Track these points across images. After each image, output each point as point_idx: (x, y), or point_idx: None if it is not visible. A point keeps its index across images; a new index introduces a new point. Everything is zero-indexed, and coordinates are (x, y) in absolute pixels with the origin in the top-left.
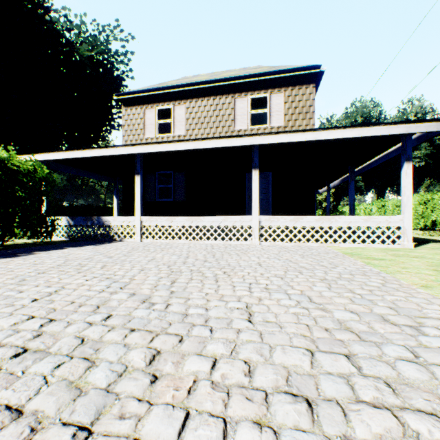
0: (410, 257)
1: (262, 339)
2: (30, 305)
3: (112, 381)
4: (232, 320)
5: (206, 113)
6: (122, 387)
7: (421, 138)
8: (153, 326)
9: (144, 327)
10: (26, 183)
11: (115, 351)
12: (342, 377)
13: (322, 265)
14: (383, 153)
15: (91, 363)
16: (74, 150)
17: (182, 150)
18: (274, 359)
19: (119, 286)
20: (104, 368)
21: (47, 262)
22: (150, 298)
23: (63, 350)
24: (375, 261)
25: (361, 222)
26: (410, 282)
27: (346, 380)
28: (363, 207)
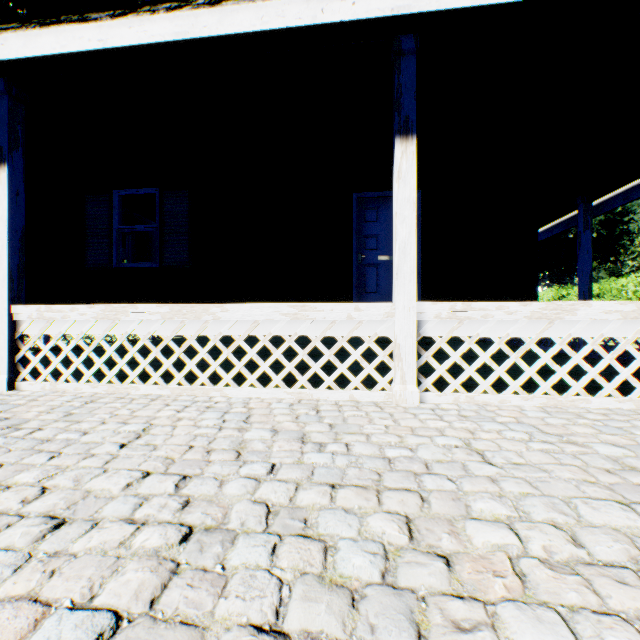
0: None
1: None
2: None
3: None
4: None
5: None
6: None
7: None
8: None
9: None
10: None
11: None
12: None
13: None
14: None
15: None
16: None
17: (134, 49)
18: None
19: None
20: None
21: None
22: None
23: None
24: None
25: None
26: None
27: None
28: None
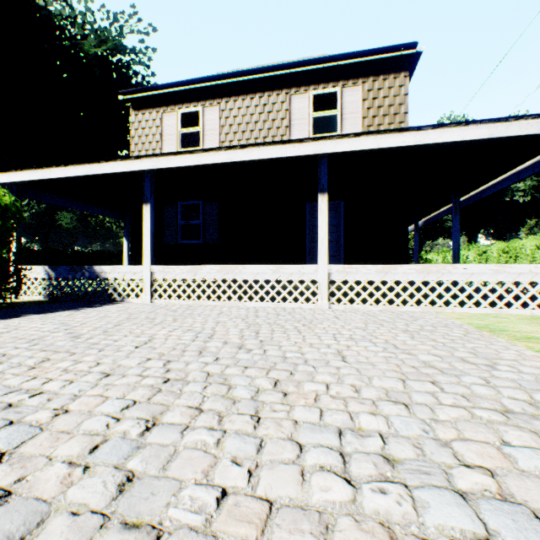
0: None
1: None
2: None
3: None
4: None
5: (249, 117)
6: None
7: None
8: None
9: None
10: None
11: None
12: None
13: (465, 360)
14: (508, 173)
15: None
16: (52, 167)
17: (211, 164)
18: None
19: (0, 446)
20: None
21: None
22: (29, 534)
23: None
24: None
25: (490, 274)
26: None
27: None
28: None
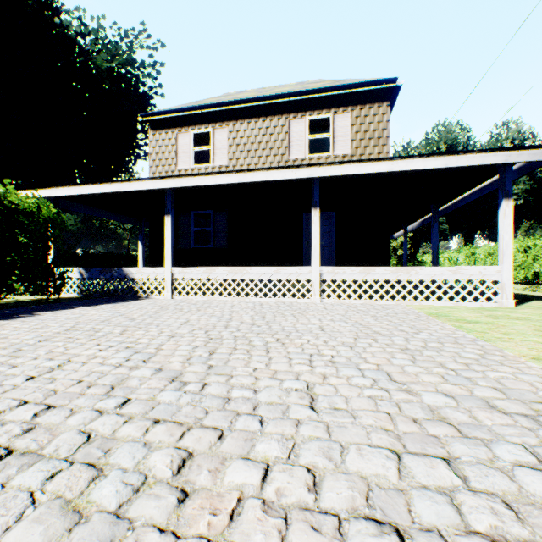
0: (512, 319)
1: (330, 434)
2: (24, 385)
3: (124, 500)
4: (288, 407)
5: (254, 138)
6: (137, 510)
7: (523, 169)
8: (184, 416)
9: (172, 417)
10: (28, 225)
11: (132, 453)
12: (443, 494)
13: (402, 330)
14: (474, 188)
15: (97, 471)
16: (88, 185)
17: (224, 184)
18: (348, 466)
19: (141, 358)
20: (115, 479)
21: (52, 325)
22: (181, 376)
23: (61, 451)
24: (467, 324)
25: (449, 274)
26: (516, 352)
27: (449, 498)
28: (447, 256)
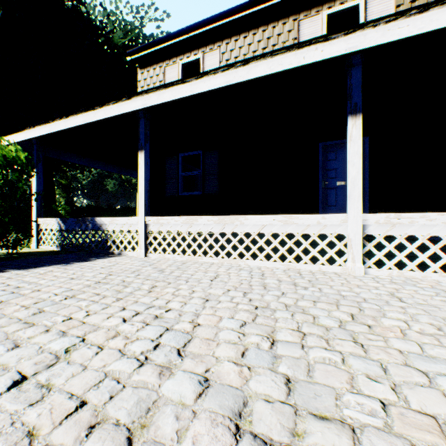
0: None
1: None
2: None
3: None
4: None
5: (251, 55)
6: None
7: None
8: None
9: None
10: None
11: None
12: None
13: None
14: None
15: None
16: (56, 120)
17: (205, 92)
18: None
19: None
20: None
21: None
22: None
23: None
24: None
25: None
26: None
27: None
28: None
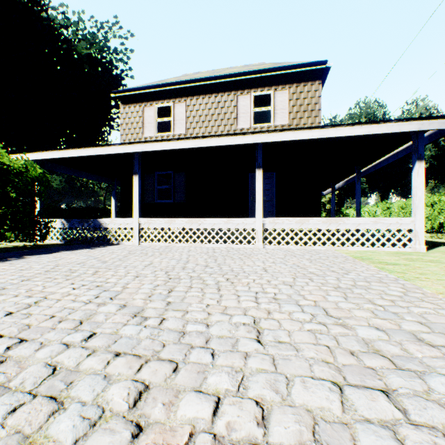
0: (425, 261)
1: (275, 367)
2: (2, 320)
3: (80, 435)
4: (237, 340)
5: (207, 111)
6: None
7: (433, 136)
8: (143, 349)
9: (132, 350)
10: (17, 183)
11: (92, 386)
12: (386, 428)
13: (333, 271)
14: (391, 153)
15: (57, 405)
16: (69, 149)
17: (182, 148)
18: (294, 398)
19: (109, 296)
20: (74, 413)
21: (35, 267)
22: (142, 311)
23: (26, 384)
24: (388, 266)
25: (371, 224)
26: (433, 290)
27: (393, 432)
28: (367, 210)
